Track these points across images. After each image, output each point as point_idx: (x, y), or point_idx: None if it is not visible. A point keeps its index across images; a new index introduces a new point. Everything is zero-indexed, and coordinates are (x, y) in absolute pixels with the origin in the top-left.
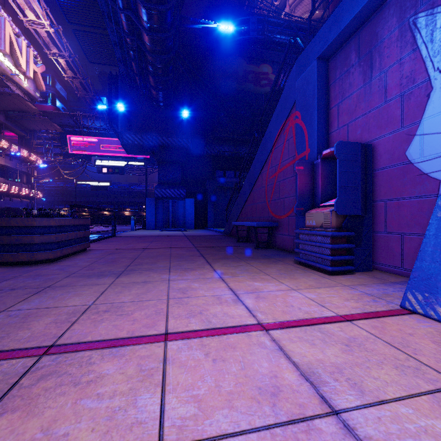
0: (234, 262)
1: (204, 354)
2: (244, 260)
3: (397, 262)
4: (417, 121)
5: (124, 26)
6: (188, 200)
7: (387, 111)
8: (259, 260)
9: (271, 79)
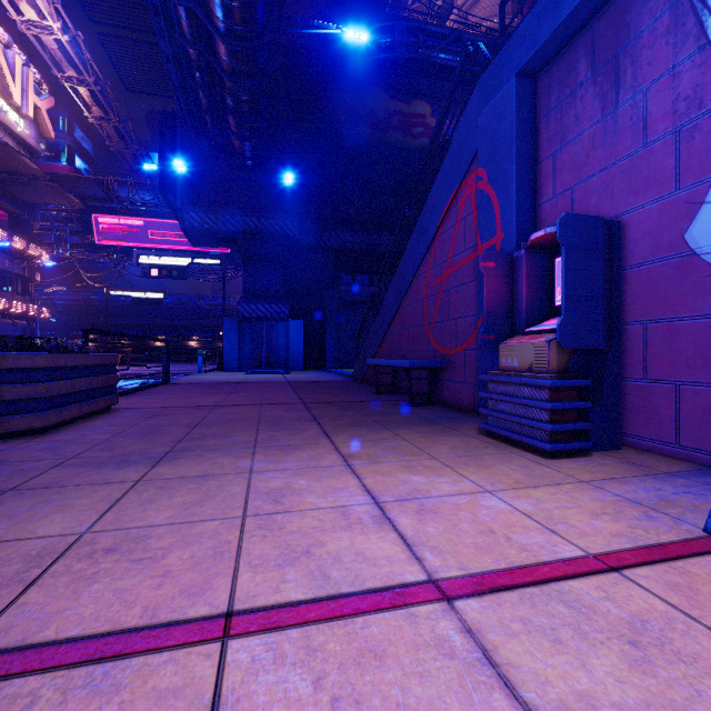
0: (372, 432)
1: (313, 681)
2: (389, 427)
3: (667, 433)
4: (707, 177)
5: (184, 28)
6: (293, 323)
7: (648, 162)
8: (416, 429)
9: (430, 125)
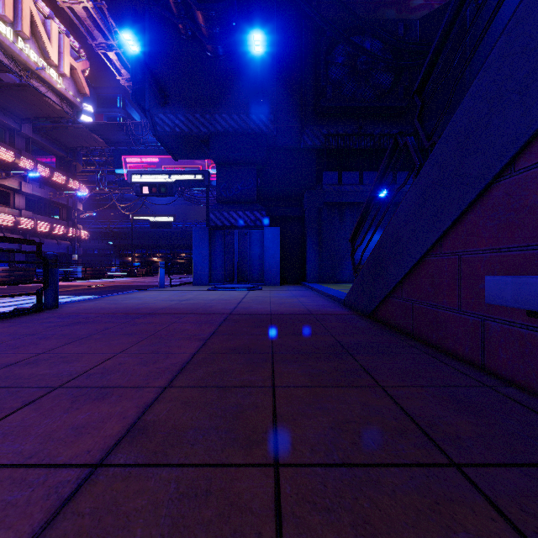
0: None
1: None
2: None
3: None
4: None
5: None
6: (269, 231)
7: None
8: None
9: None
